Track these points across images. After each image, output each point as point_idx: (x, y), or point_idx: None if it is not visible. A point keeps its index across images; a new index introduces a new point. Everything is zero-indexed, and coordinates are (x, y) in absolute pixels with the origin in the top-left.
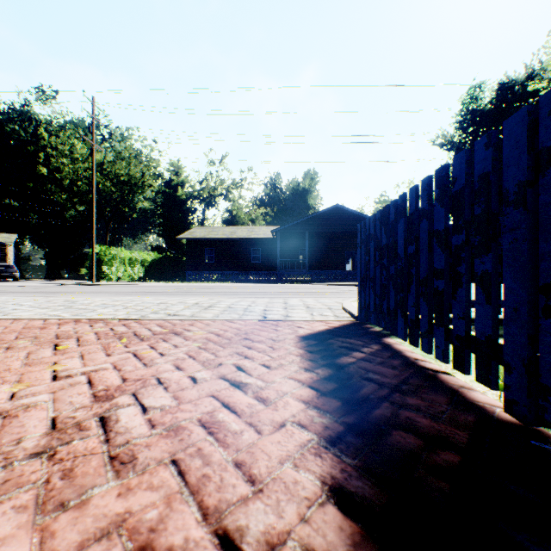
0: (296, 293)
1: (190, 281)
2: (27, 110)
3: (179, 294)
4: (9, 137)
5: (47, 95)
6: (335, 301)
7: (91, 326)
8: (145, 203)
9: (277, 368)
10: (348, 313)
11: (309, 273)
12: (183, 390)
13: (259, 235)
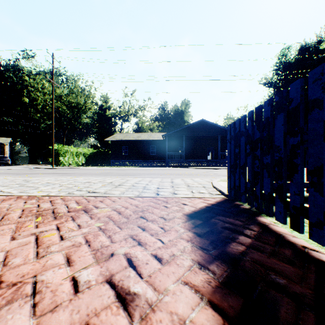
0: (178, 174)
1: (113, 165)
2: (17, 64)
3: (102, 175)
4: (6, 80)
5: (29, 55)
6: (205, 181)
7: (25, 203)
8: (87, 119)
9: (169, 263)
10: (218, 191)
11: (185, 161)
12: (54, 311)
13: (155, 138)
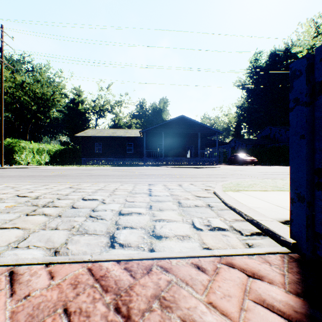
0: (158, 175)
1: (85, 164)
2: None
3: (51, 179)
4: None
5: None
6: (201, 188)
7: None
8: (56, 113)
9: None
10: (249, 222)
11: (164, 159)
12: None
13: (131, 134)
